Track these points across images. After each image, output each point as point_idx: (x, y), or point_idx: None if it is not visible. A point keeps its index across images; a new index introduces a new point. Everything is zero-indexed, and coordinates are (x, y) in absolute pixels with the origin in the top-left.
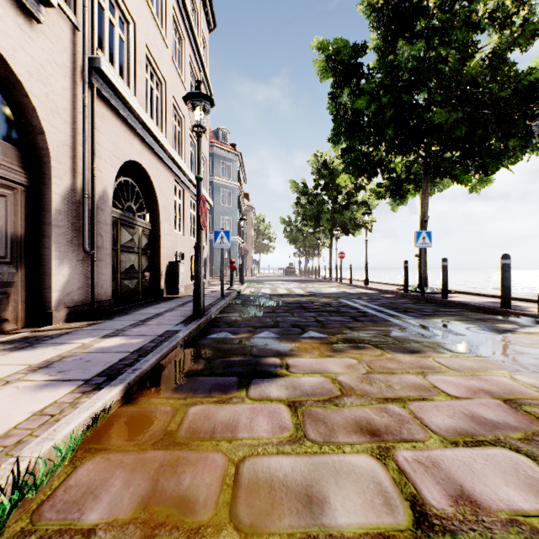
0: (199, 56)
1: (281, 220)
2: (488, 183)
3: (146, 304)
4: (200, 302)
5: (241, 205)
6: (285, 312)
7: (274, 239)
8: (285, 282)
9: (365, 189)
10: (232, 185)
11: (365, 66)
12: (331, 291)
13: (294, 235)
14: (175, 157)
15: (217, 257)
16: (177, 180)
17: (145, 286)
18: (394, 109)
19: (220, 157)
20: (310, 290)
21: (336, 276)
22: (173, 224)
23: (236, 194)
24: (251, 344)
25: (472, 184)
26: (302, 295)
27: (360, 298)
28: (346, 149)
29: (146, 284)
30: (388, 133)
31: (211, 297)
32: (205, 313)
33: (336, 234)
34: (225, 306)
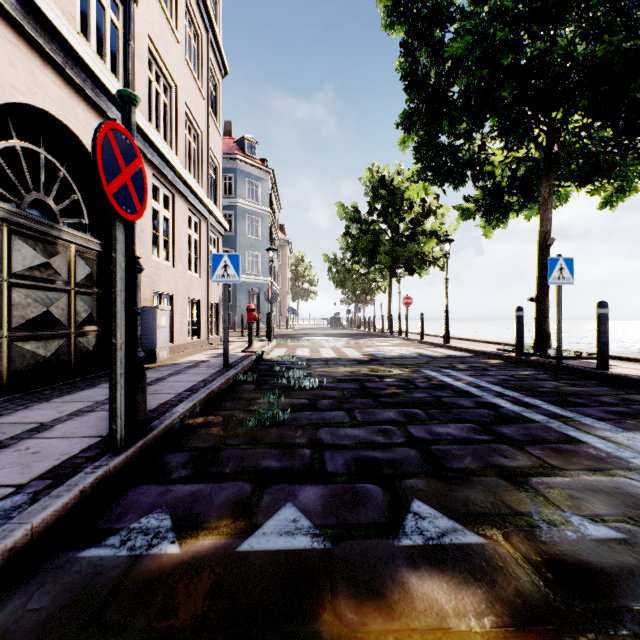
0: (203, 3)
1: (325, 257)
2: (631, 193)
3: (64, 389)
4: (112, 411)
5: (274, 239)
6: (337, 406)
7: (315, 283)
8: (331, 337)
9: (436, 214)
10: (262, 211)
11: (456, 6)
12: (400, 353)
13: (341, 276)
14: (150, 132)
15: (242, 304)
16: (159, 177)
17: (84, 351)
18: (514, 55)
19: (245, 175)
20: (368, 350)
21: (399, 329)
22: (149, 246)
23: (266, 222)
24: (210, 637)
25: (605, 194)
26: (359, 360)
27: (454, 367)
28: (422, 142)
29: (89, 346)
30: (503, 96)
31: (206, 369)
32: (151, 425)
33: (397, 274)
34: (223, 388)
